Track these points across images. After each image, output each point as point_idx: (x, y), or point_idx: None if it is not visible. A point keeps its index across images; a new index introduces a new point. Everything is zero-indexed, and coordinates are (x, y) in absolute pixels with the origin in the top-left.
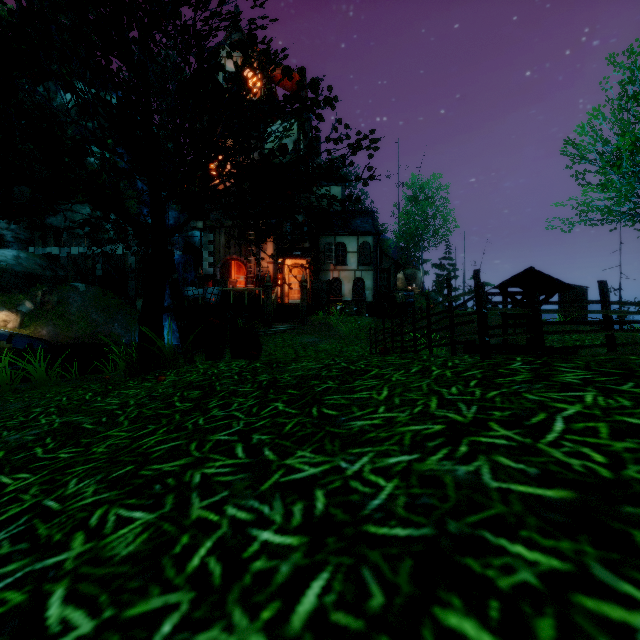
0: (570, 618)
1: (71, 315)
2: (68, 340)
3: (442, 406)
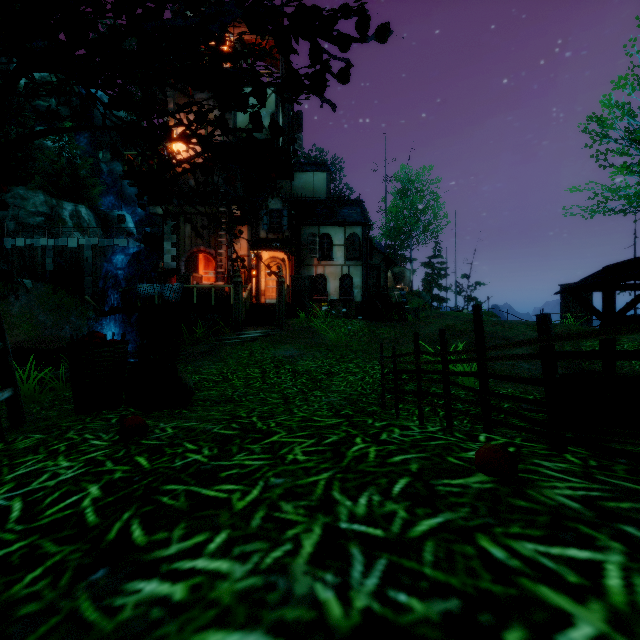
0: None
1: (12, 316)
2: None
3: None
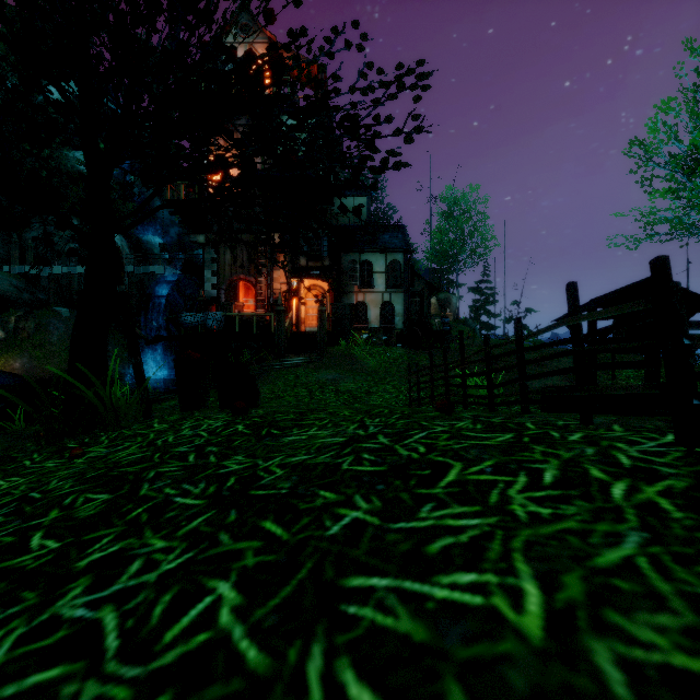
0: None
1: (51, 345)
2: (46, 374)
3: None
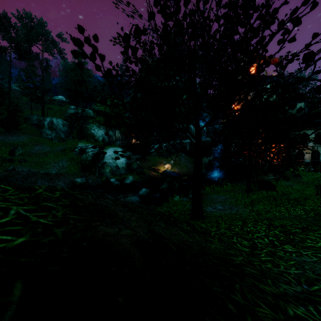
0: (318, 212)
1: (182, 164)
2: (182, 173)
3: (320, 204)
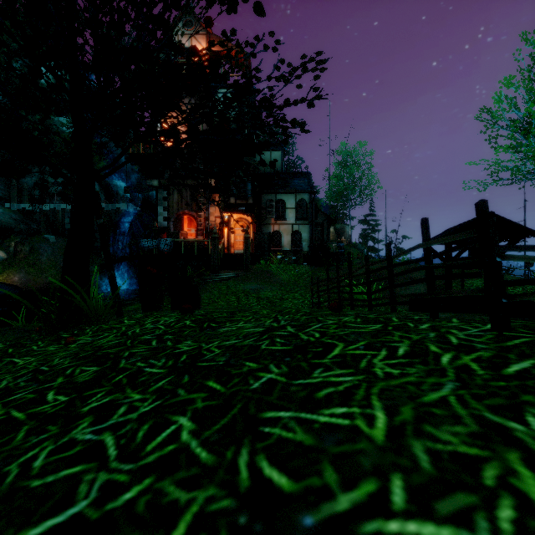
0: None
1: (42, 263)
2: (38, 286)
3: None
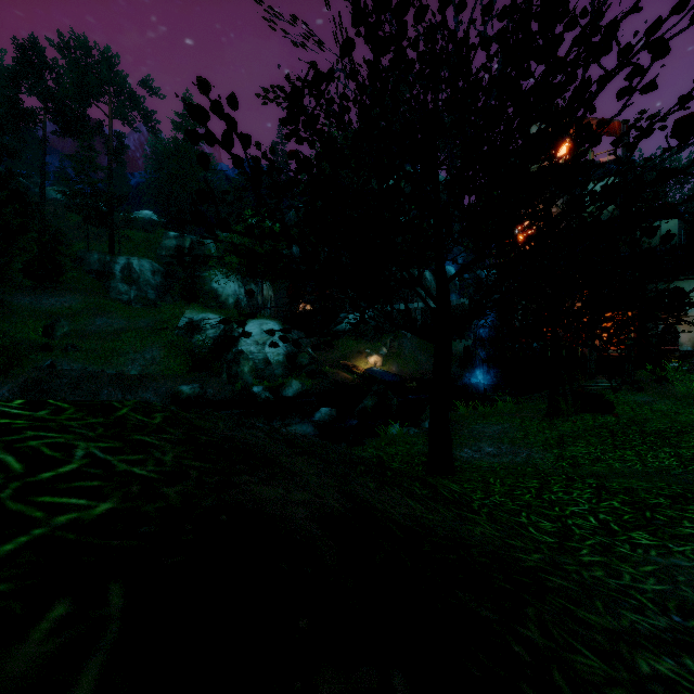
0: None
1: (405, 356)
2: (407, 375)
3: None
